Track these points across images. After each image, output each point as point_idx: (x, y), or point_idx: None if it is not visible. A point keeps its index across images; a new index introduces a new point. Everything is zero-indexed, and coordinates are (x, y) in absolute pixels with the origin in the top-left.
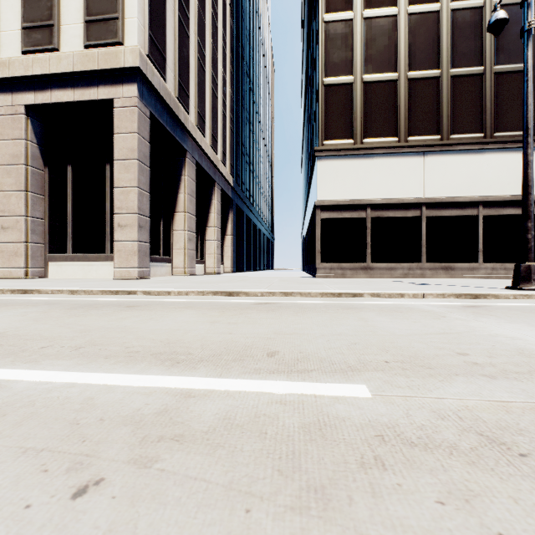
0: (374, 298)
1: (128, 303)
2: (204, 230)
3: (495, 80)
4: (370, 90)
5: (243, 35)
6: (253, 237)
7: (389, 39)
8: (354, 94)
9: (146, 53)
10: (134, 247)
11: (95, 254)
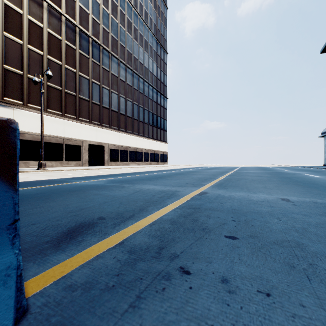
0: None
1: None
2: None
3: (48, 88)
4: None
5: None
6: None
7: None
8: None
9: None
10: None
11: None
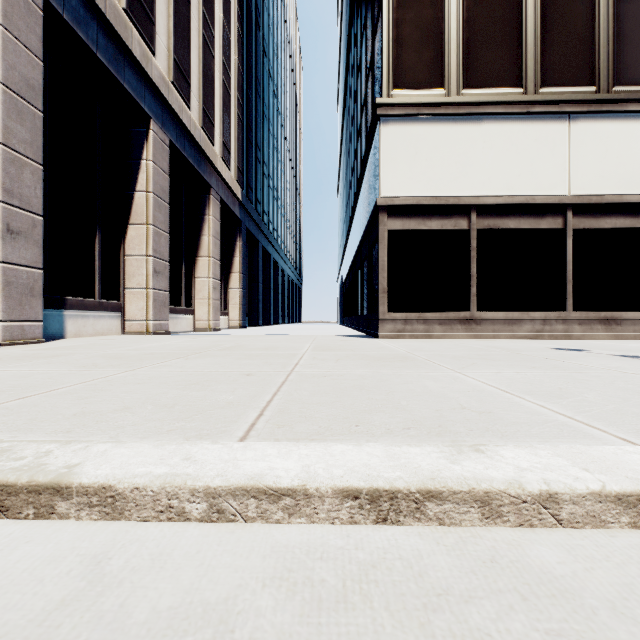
0: None
1: None
2: (193, 261)
3: None
4: (475, 1)
5: None
6: (274, 280)
7: None
8: (447, 7)
9: None
10: None
11: None
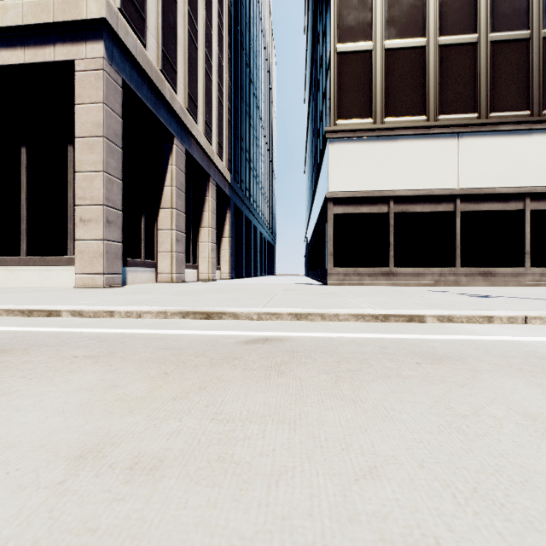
0: (445, 325)
1: (3, 342)
2: (197, 230)
3: (544, 46)
4: (393, 59)
5: (242, 20)
6: (254, 241)
7: None
8: (374, 64)
9: (117, 6)
10: (100, 248)
11: (55, 256)
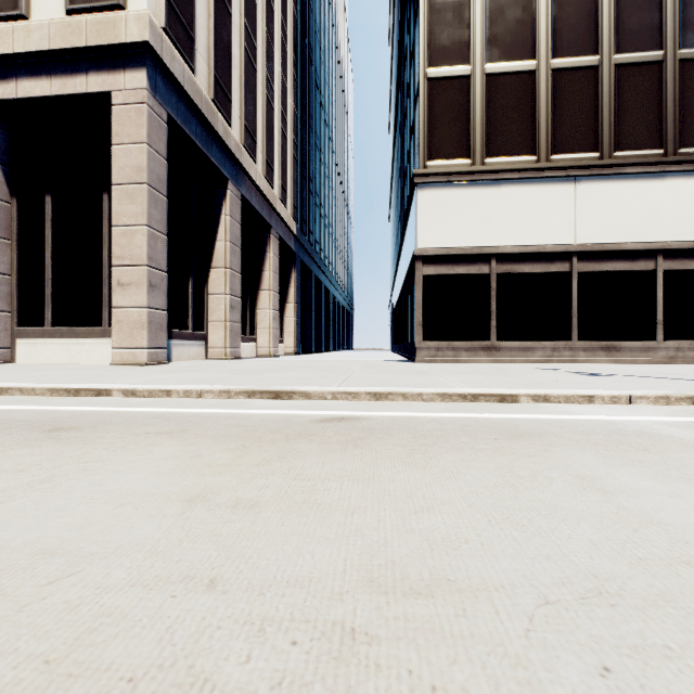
0: (540, 405)
1: (65, 420)
2: (255, 295)
3: (680, 71)
4: (496, 86)
5: (311, 30)
6: (325, 307)
7: (523, 11)
8: (472, 92)
9: (162, 25)
10: (141, 317)
11: (87, 327)
